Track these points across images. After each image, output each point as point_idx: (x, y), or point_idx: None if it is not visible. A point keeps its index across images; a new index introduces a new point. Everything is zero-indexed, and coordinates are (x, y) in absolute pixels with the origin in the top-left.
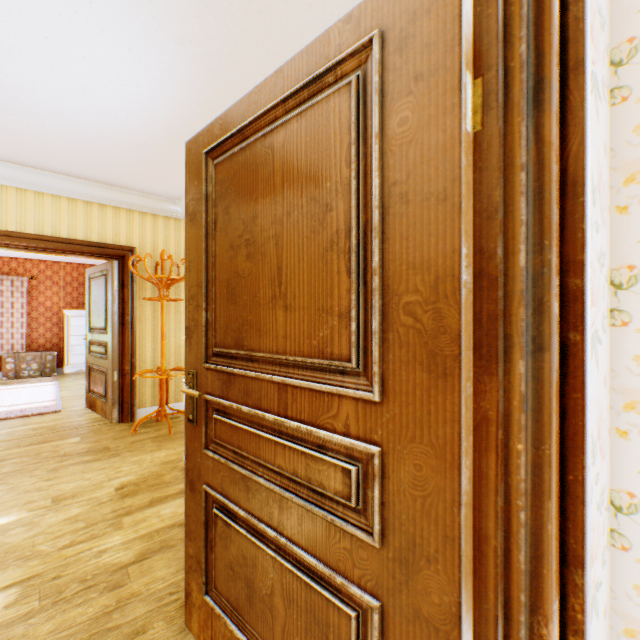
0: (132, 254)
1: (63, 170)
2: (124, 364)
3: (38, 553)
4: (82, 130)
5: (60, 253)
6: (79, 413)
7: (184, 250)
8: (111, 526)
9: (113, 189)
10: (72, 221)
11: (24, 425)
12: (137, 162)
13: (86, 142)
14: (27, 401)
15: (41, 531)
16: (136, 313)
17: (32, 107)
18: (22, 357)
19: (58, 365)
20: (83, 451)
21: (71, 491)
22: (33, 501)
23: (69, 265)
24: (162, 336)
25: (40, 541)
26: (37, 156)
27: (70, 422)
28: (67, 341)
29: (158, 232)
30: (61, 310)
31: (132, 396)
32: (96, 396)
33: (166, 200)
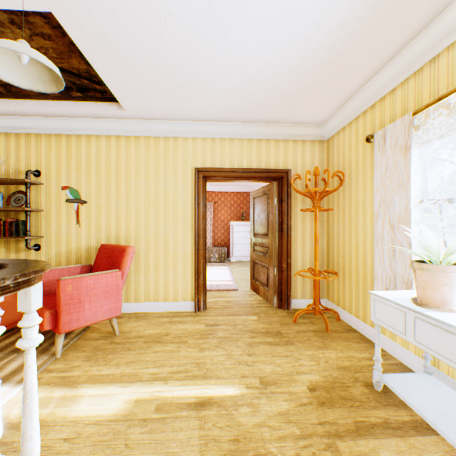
0: (287, 175)
1: (245, 118)
2: (281, 262)
3: (270, 455)
4: (270, 70)
5: (242, 180)
6: (248, 293)
7: (325, 167)
8: (328, 449)
9: (275, 126)
10: (249, 156)
11: (220, 297)
12: (302, 91)
13: (269, 83)
14: (217, 279)
15: (263, 421)
16: (290, 222)
17: (241, 60)
18: (210, 250)
19: (226, 256)
20: (263, 331)
21: (270, 375)
22: (245, 376)
23: (232, 193)
24: (315, 242)
25: (266, 436)
26: (233, 110)
27: (245, 300)
28: (232, 241)
29: (305, 155)
30: (228, 222)
31: (287, 289)
32: (258, 283)
33: (312, 126)
